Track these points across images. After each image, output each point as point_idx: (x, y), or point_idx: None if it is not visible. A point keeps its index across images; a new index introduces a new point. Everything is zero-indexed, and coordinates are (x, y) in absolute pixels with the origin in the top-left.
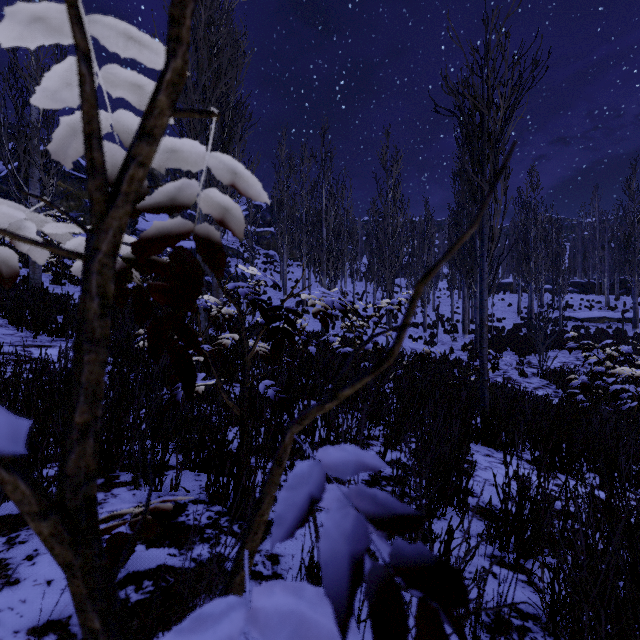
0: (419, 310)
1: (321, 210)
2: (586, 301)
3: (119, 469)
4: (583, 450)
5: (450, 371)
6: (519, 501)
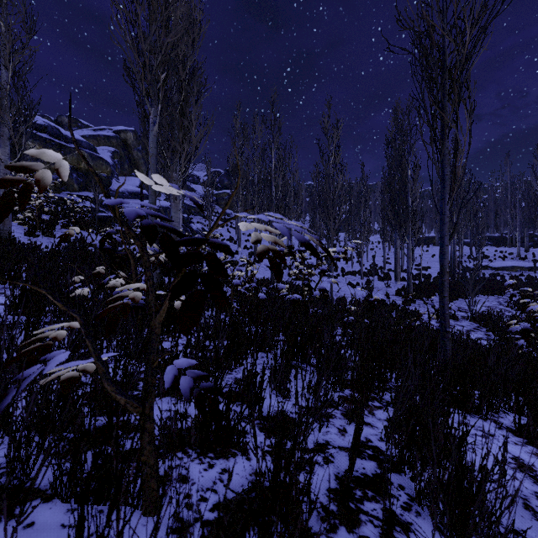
0: (355, 260)
1: (271, 170)
2: (500, 252)
3: None
4: None
5: (389, 315)
6: None
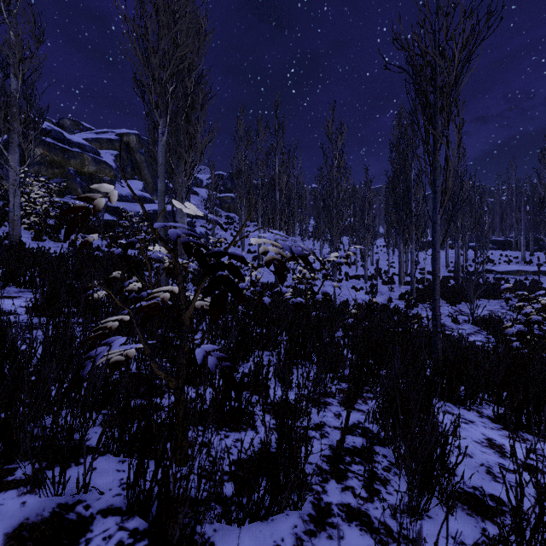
0: (359, 264)
1: (274, 175)
2: (505, 256)
3: (20, 457)
4: (542, 404)
5: (391, 319)
6: (541, 512)
